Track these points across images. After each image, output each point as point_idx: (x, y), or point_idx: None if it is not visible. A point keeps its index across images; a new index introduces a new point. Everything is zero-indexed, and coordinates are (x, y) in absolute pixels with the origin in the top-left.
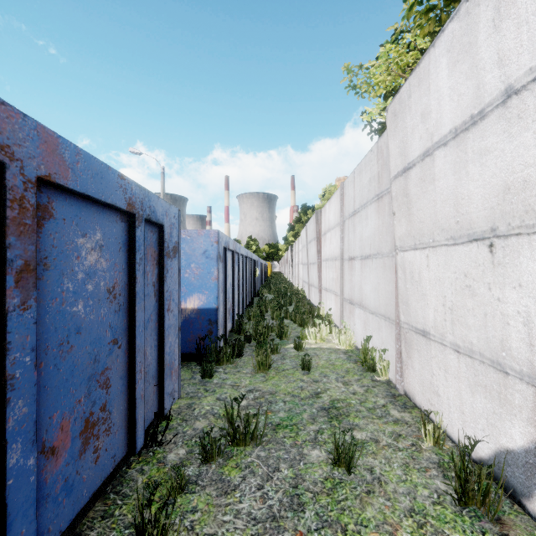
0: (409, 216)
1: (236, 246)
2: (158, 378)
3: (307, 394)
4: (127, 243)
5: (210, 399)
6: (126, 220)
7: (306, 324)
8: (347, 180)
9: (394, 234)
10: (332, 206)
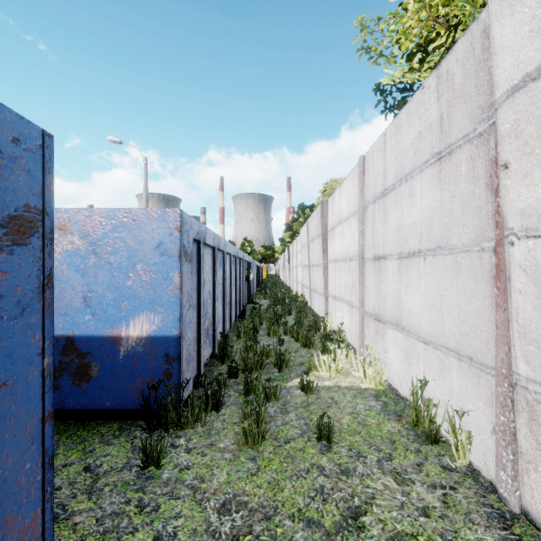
0: None
1: (219, 241)
2: None
3: (337, 518)
4: None
5: (141, 540)
6: None
7: (312, 344)
8: (370, 150)
9: (501, 205)
10: (344, 191)
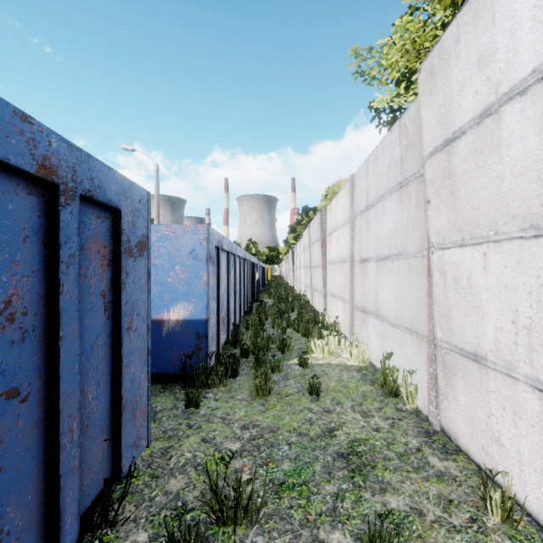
0: (454, 202)
1: (232, 246)
2: (112, 427)
3: (318, 432)
4: (44, 230)
5: (193, 440)
6: (40, 193)
7: (310, 334)
8: (358, 171)
9: (427, 227)
10: (339, 202)
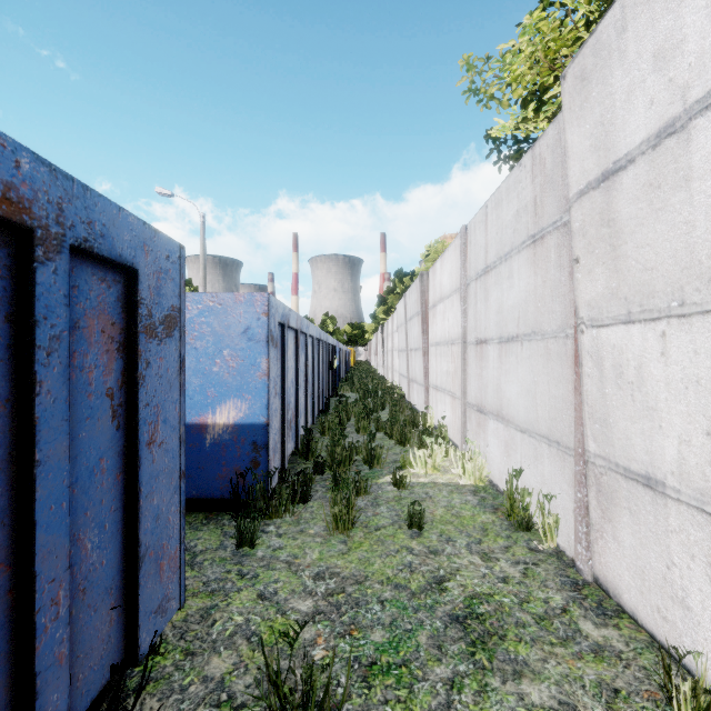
0: (616, 261)
1: (302, 323)
2: (125, 588)
3: (422, 583)
4: (10, 298)
5: (246, 596)
6: (3, 242)
7: (408, 441)
8: (472, 221)
9: (575, 296)
10: (446, 264)
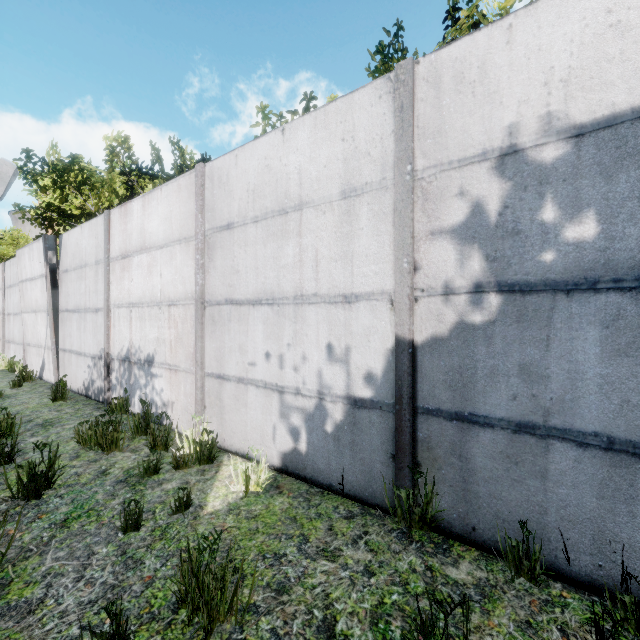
0: (24, 300)
1: None
2: None
3: None
4: None
5: None
6: None
7: None
8: (7, 262)
9: (21, 305)
10: None
